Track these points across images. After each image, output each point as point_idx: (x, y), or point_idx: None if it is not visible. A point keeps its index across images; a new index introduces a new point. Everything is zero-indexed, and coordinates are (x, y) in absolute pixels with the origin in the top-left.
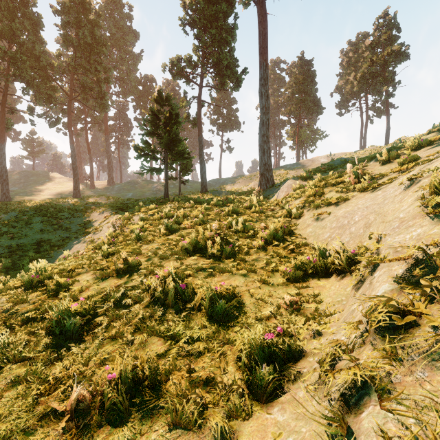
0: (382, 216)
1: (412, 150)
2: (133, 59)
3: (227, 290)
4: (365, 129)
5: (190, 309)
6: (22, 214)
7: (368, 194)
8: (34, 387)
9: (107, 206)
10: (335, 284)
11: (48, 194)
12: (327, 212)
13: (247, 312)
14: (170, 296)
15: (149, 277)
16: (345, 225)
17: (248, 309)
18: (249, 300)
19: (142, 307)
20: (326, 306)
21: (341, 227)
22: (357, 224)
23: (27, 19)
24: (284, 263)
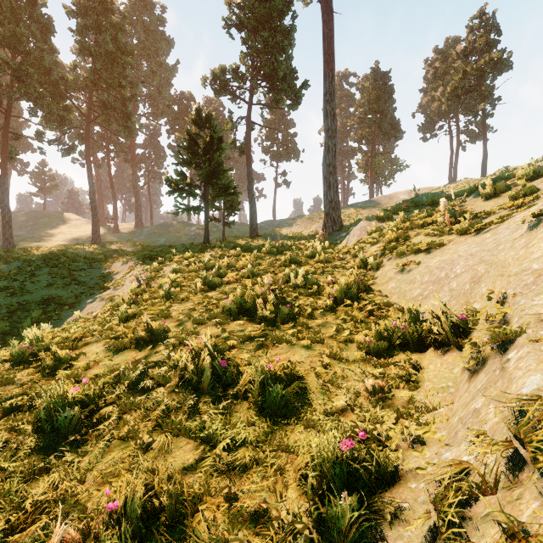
0: (499, 267)
1: (525, 181)
2: (167, 72)
3: (285, 370)
4: (455, 158)
5: (233, 396)
6: (27, 264)
7: (472, 238)
8: (2, 518)
9: (133, 254)
10: (434, 362)
11: (62, 239)
12: (415, 262)
13: (312, 402)
14: (206, 378)
15: (178, 349)
16: (442, 278)
17: (314, 396)
18: (315, 383)
19: (167, 392)
20: (425, 395)
21: (436, 281)
22: (460, 278)
23: (35, 22)
24: (360, 330)
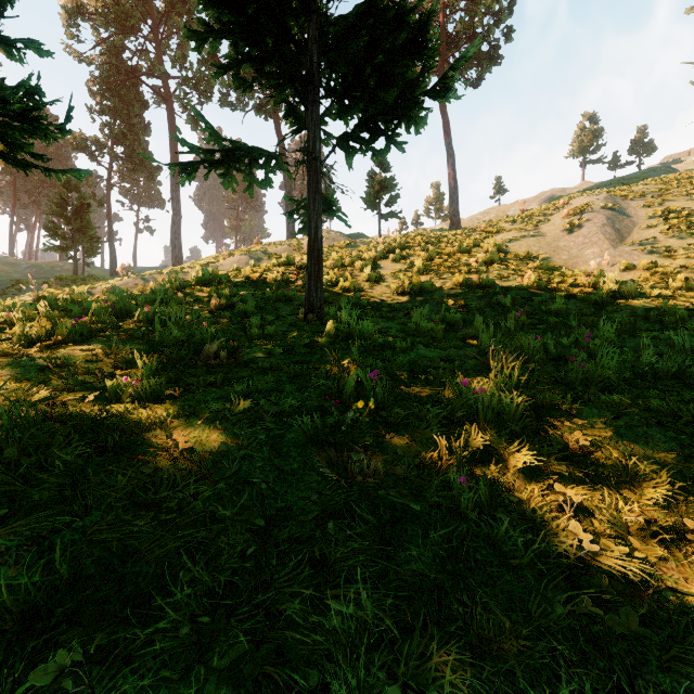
0: None
1: None
2: None
3: None
4: None
5: None
6: None
7: None
8: None
9: None
10: None
11: None
12: None
13: None
14: None
15: None
16: None
17: None
18: None
19: None
20: None
21: None
22: None
23: None
24: None
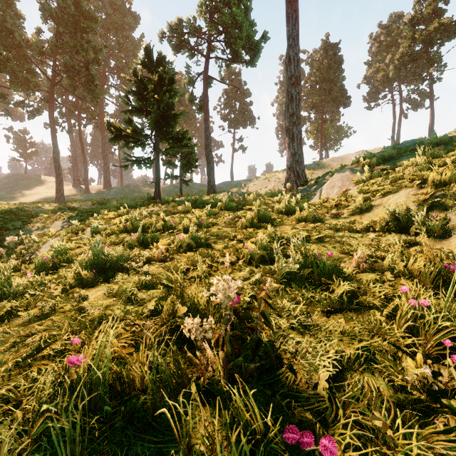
0: None
1: None
2: (133, 45)
3: None
4: (398, 124)
5: None
6: None
7: None
8: None
9: (78, 212)
10: None
11: (35, 199)
12: None
13: None
14: None
15: None
16: None
17: None
18: None
19: None
20: None
21: None
22: None
23: None
24: None
